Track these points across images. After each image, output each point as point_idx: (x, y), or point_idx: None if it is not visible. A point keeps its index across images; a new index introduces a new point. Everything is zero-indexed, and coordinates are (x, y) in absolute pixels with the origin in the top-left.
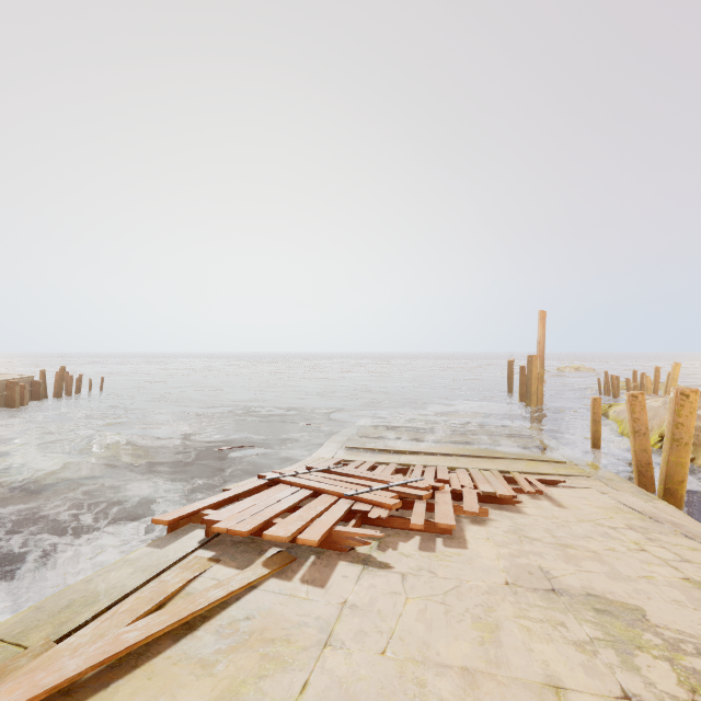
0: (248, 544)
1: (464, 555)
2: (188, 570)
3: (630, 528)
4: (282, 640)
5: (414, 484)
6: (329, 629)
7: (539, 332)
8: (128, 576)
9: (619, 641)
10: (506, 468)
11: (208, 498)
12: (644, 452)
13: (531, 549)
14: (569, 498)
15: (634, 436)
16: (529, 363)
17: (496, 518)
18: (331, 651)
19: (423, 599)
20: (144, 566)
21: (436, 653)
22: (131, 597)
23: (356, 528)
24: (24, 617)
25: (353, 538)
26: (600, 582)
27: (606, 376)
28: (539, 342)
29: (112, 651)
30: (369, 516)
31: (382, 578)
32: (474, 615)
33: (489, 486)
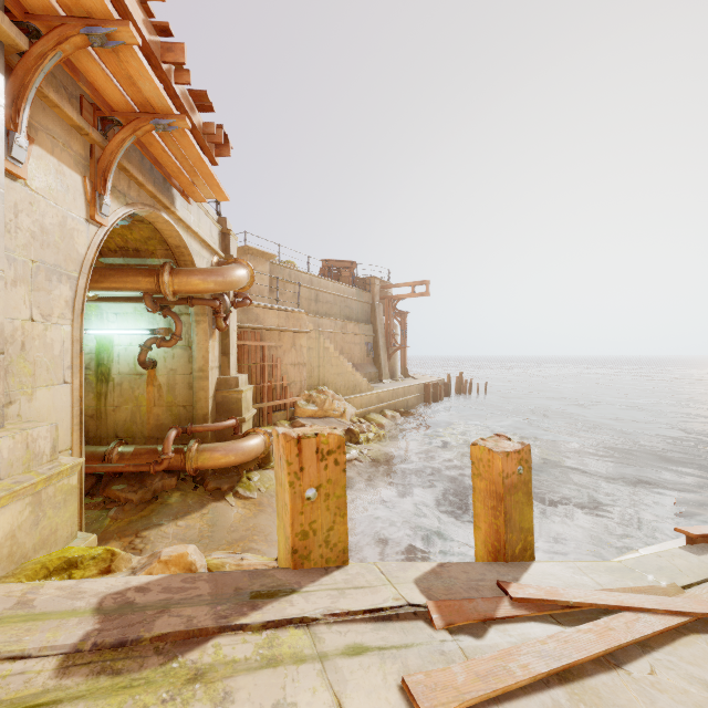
0: None
1: None
2: None
3: None
4: None
5: None
6: None
7: None
8: (689, 566)
9: None
10: None
11: None
12: None
13: None
14: None
15: None
16: None
17: None
18: None
19: None
20: (695, 564)
21: None
22: None
23: None
24: (635, 562)
25: None
26: None
27: None
28: None
29: None
30: None
31: None
32: None
33: None
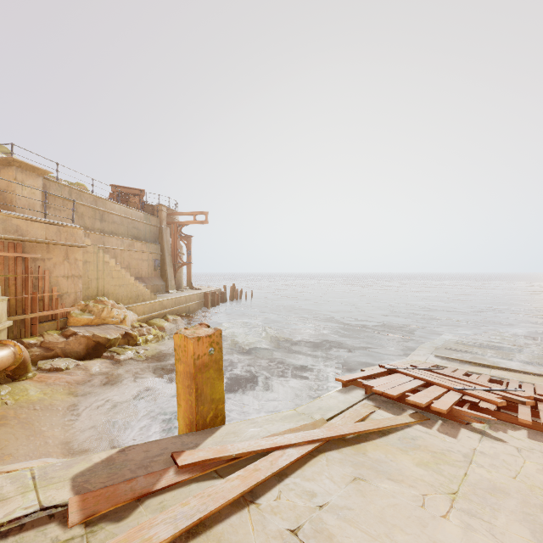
0: (392, 404)
1: None
2: (366, 408)
3: None
4: (440, 453)
5: (514, 393)
6: (469, 457)
7: None
8: (337, 403)
9: None
10: None
11: (357, 373)
12: None
13: None
14: None
15: None
16: None
17: None
18: (475, 466)
19: (539, 464)
20: (342, 400)
21: None
22: (347, 412)
23: (471, 410)
24: (305, 408)
25: (469, 416)
26: None
27: None
28: None
29: (357, 430)
30: (479, 405)
31: (500, 445)
32: None
33: None
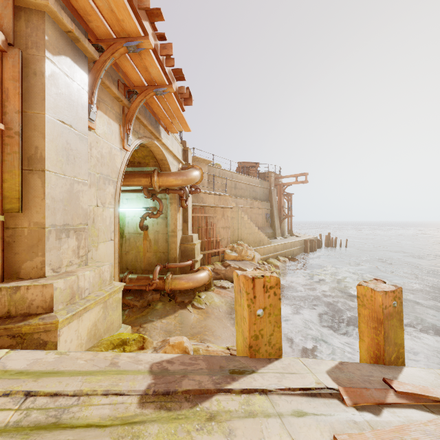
0: None
1: None
2: None
3: None
4: None
5: None
6: None
7: None
8: None
9: None
10: None
11: None
12: None
13: None
14: None
15: None
16: None
17: None
18: None
19: None
20: None
21: None
22: None
23: None
24: None
25: None
26: None
27: None
28: None
29: None
30: None
31: None
32: None
33: None
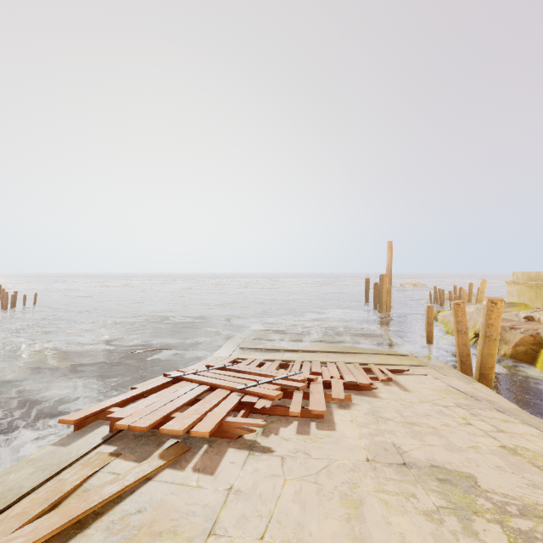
0: (148, 437)
1: (333, 437)
2: (88, 466)
3: (458, 406)
4: (169, 532)
5: (293, 377)
6: (214, 516)
7: (388, 257)
8: (27, 477)
9: (459, 508)
10: (365, 361)
11: (116, 397)
12: (465, 346)
13: (386, 428)
14: (412, 384)
15: (458, 334)
16: (381, 280)
17: (358, 402)
18: (214, 540)
19: (299, 480)
20: (45, 466)
21: (309, 534)
22: (26, 499)
23: (244, 418)
24: None
25: (241, 427)
26: (440, 454)
27: (435, 290)
28: (388, 264)
29: None
30: (255, 407)
31: (265, 462)
32: (342, 492)
33: (352, 377)
